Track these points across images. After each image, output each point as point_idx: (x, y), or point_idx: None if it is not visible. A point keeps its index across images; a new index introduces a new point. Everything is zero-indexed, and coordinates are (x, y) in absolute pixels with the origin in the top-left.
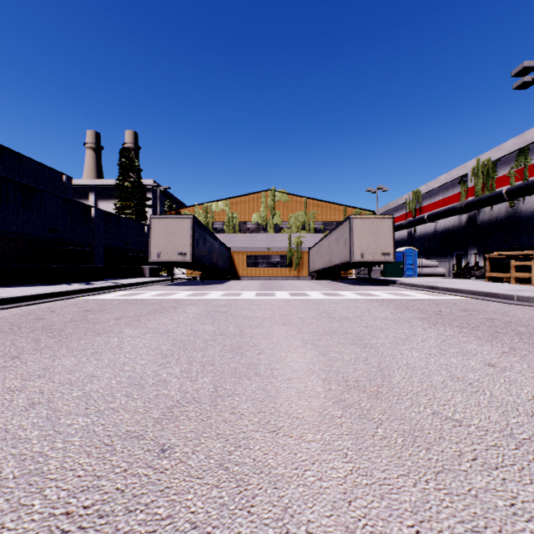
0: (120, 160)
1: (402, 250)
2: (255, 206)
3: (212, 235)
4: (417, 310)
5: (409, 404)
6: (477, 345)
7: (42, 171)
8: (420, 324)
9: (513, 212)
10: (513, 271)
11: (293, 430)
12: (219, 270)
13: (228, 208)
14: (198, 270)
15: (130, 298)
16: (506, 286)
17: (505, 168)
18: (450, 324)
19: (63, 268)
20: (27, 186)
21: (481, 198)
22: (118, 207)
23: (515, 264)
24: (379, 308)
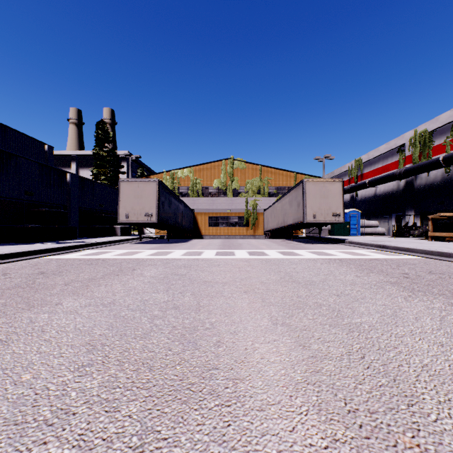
0: (96, 132)
1: (347, 212)
2: (216, 173)
3: (177, 198)
4: (382, 272)
5: None
6: None
7: (25, 141)
8: (396, 291)
9: (449, 177)
10: None
11: None
12: (183, 230)
13: (192, 174)
14: (165, 230)
15: (94, 257)
16: (452, 245)
17: (441, 137)
18: (430, 291)
19: (37, 228)
20: (2, 151)
21: (418, 165)
22: (95, 173)
23: None
24: (341, 269)
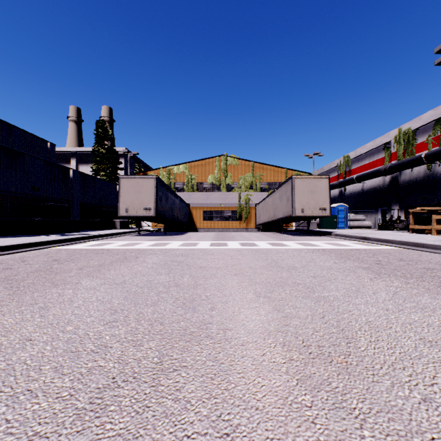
0: (96, 130)
1: (335, 206)
2: (210, 169)
3: (173, 193)
4: (358, 260)
5: (389, 383)
6: (430, 298)
7: (29, 139)
8: (365, 274)
9: (430, 173)
10: (435, 224)
11: (252, 433)
12: (179, 223)
13: (187, 170)
14: (162, 223)
15: (98, 248)
16: (429, 237)
17: (423, 136)
18: (394, 274)
19: (43, 221)
20: (11, 150)
21: (402, 161)
22: (95, 169)
23: (436, 217)
24: (322, 257)
